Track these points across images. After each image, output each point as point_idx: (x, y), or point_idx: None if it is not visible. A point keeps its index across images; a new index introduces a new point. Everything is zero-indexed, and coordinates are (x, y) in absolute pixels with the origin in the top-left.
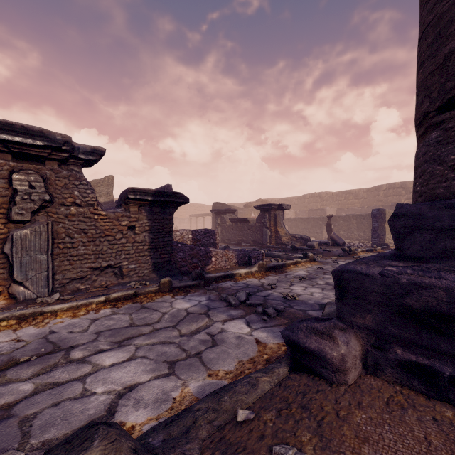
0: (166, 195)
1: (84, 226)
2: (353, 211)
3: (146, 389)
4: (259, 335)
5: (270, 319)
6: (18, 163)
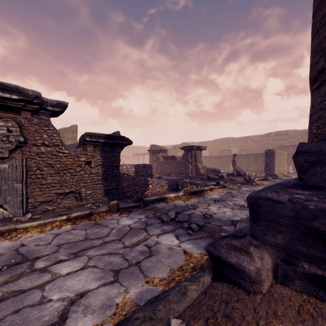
0: (114, 138)
1: (51, 161)
2: (251, 151)
3: (94, 296)
4: (186, 247)
5: (194, 233)
6: None
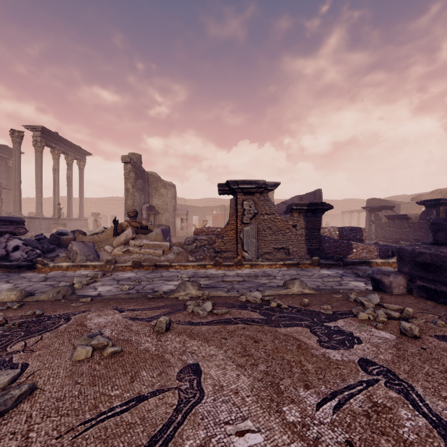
0: (316, 205)
1: (270, 225)
2: None
3: None
4: (370, 288)
5: None
6: (244, 196)
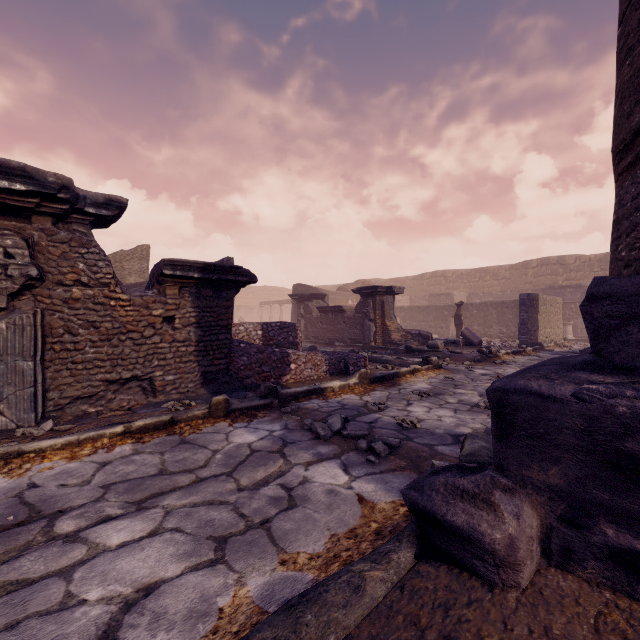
0: (221, 271)
1: (94, 317)
2: (491, 297)
3: (174, 593)
4: (363, 488)
5: (379, 460)
6: None
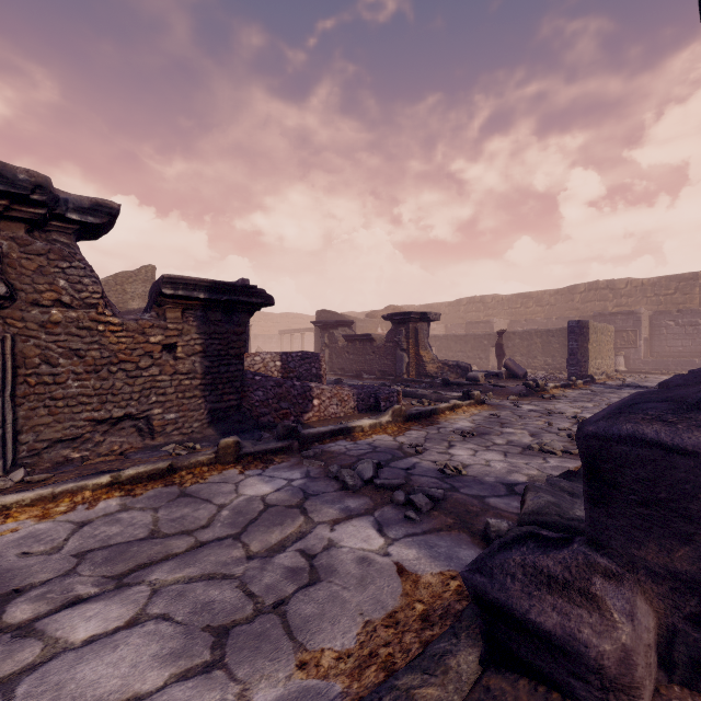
0: (231, 291)
1: (78, 344)
2: (535, 325)
3: None
4: (403, 555)
5: (420, 517)
6: None
